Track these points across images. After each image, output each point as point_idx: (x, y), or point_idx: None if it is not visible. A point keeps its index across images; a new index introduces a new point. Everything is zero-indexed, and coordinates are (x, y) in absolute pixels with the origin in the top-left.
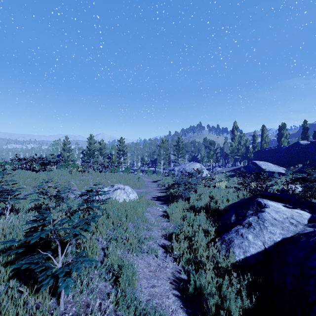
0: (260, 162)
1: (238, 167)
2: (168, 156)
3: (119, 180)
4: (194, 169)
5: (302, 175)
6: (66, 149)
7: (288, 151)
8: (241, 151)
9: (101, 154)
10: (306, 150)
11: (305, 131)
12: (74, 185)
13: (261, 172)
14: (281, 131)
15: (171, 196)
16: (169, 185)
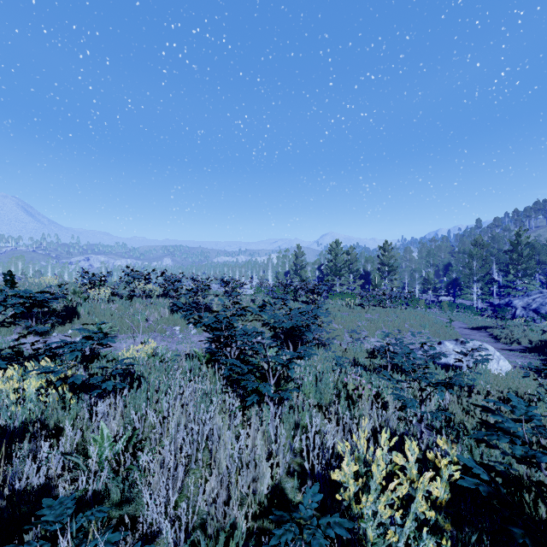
0: None
1: None
2: (489, 274)
3: (420, 324)
4: None
5: None
6: (298, 264)
7: None
8: None
9: (350, 272)
10: None
11: None
12: (362, 328)
13: None
14: None
15: None
16: (533, 342)
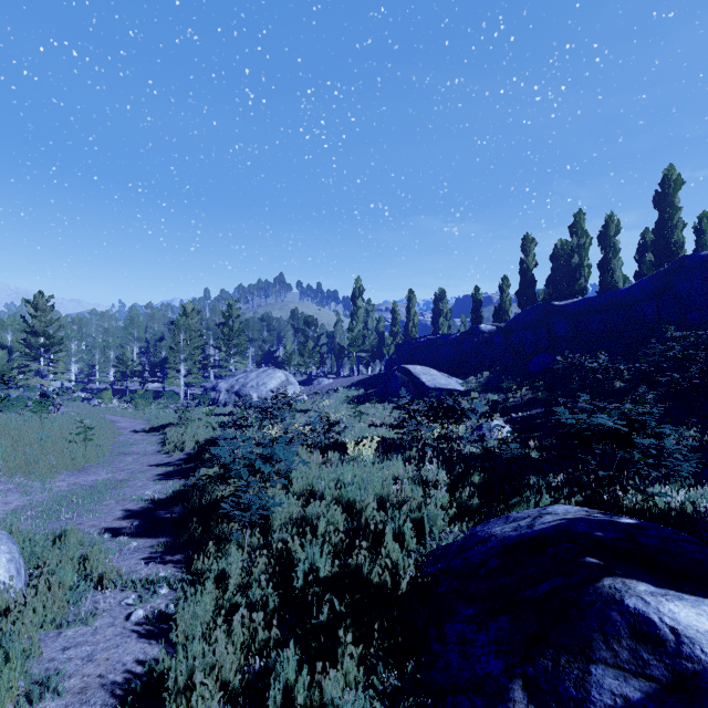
0: (417, 368)
1: (365, 376)
2: (201, 351)
3: None
4: (271, 384)
5: (607, 425)
6: None
7: (461, 344)
8: (369, 342)
9: None
10: (491, 343)
11: (478, 306)
12: None
13: (420, 390)
14: (439, 305)
15: (199, 510)
16: (199, 445)
